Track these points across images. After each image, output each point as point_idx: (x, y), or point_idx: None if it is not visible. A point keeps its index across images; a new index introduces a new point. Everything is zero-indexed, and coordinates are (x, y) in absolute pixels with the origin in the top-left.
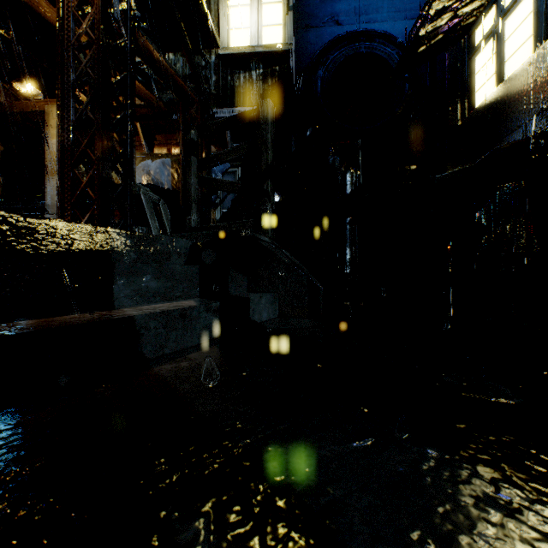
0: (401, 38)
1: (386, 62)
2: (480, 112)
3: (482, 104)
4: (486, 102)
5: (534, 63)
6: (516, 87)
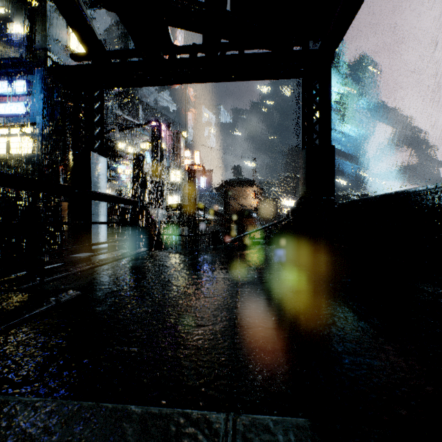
0: None
1: None
2: None
3: None
4: None
5: (7, 157)
6: (2, 159)
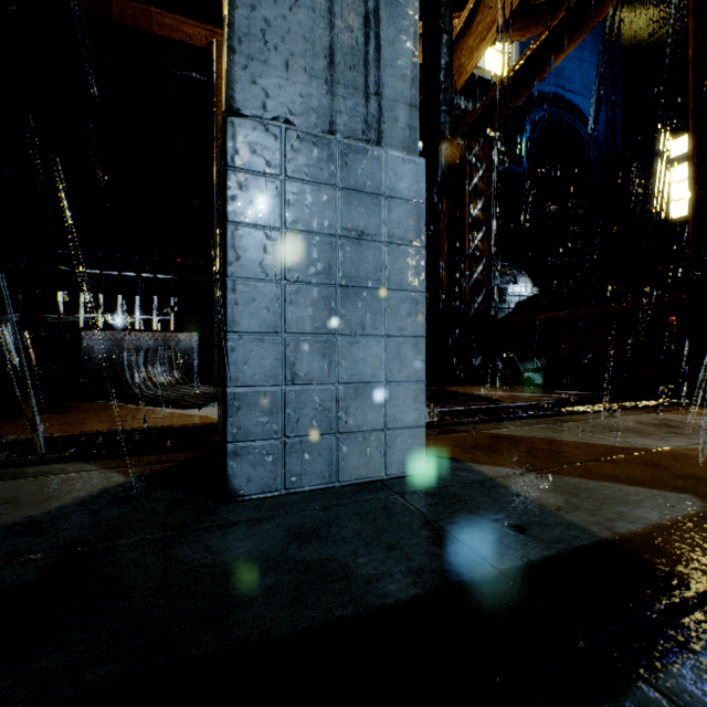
0: (588, 119)
1: (581, 142)
2: None
3: None
4: None
5: None
6: None
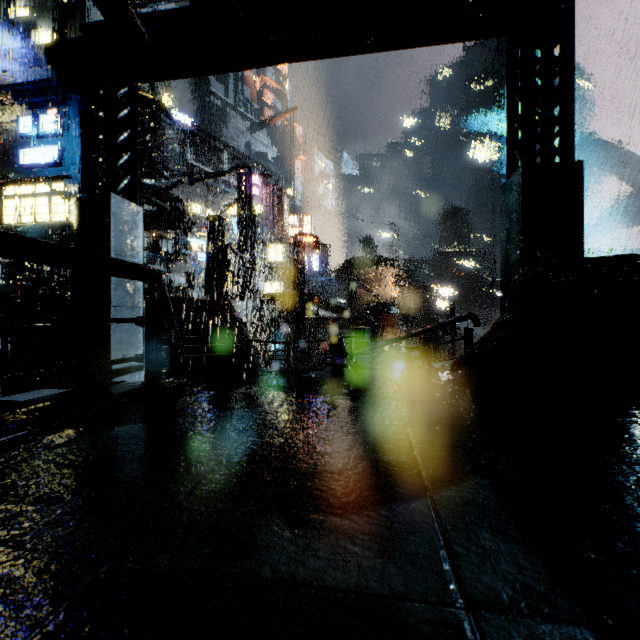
0: None
1: None
2: (8, 229)
3: (9, 225)
4: (12, 226)
5: (32, 227)
6: (25, 230)
